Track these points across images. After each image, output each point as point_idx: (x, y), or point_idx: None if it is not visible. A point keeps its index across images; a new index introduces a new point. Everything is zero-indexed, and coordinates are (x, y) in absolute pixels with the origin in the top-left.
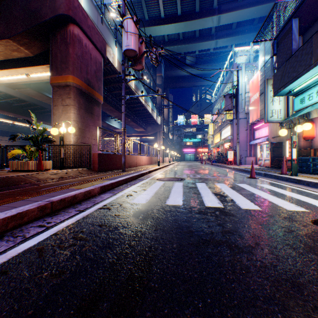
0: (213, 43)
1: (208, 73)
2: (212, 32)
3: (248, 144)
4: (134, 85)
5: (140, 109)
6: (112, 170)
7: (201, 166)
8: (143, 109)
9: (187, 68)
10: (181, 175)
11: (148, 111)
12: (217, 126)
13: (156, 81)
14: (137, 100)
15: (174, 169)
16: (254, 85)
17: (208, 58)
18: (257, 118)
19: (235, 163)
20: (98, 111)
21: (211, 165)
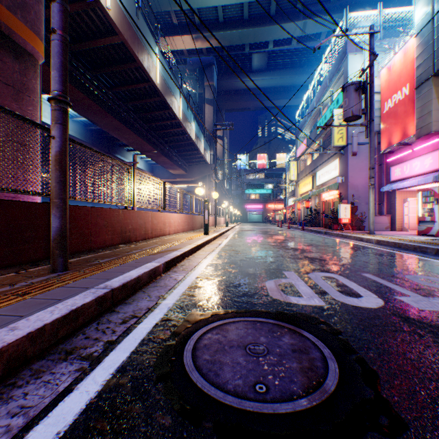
0: (299, 26)
1: (286, 85)
2: (298, 5)
3: (376, 192)
4: (159, 77)
5: (176, 133)
6: (21, 264)
7: (289, 234)
8: (181, 132)
9: (254, 75)
10: (284, 283)
11: (190, 137)
12: (305, 166)
13: (204, 94)
14: (168, 110)
15: (242, 244)
16: (396, 74)
17: (287, 60)
18: (404, 137)
19: (354, 228)
20: (14, 71)
21: (304, 231)
